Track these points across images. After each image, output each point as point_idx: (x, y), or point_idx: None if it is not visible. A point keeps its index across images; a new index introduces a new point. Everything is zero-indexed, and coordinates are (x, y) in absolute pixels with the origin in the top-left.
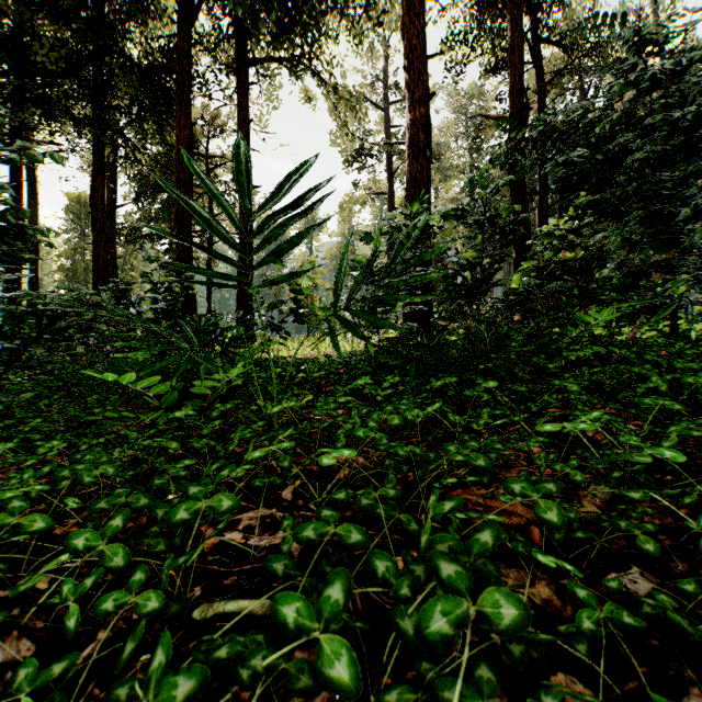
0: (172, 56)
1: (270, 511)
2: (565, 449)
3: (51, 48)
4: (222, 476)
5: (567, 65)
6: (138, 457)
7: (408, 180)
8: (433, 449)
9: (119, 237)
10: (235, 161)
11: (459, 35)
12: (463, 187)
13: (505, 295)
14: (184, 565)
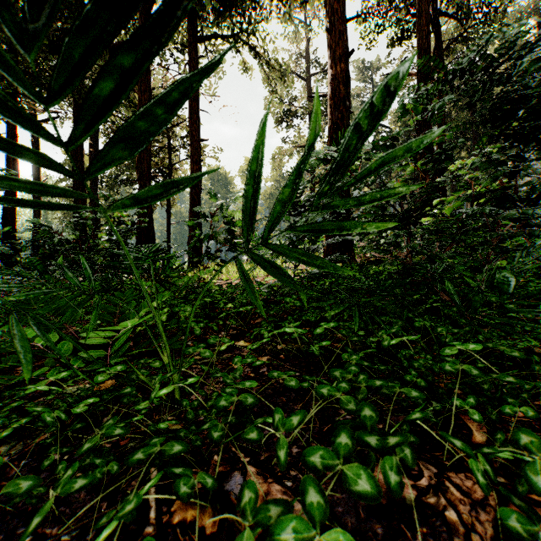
0: None
1: None
2: None
3: None
4: None
5: (462, 33)
6: None
7: (330, 127)
8: (408, 472)
9: (101, 183)
10: None
11: (371, 9)
12: (396, 111)
13: (438, 225)
14: None
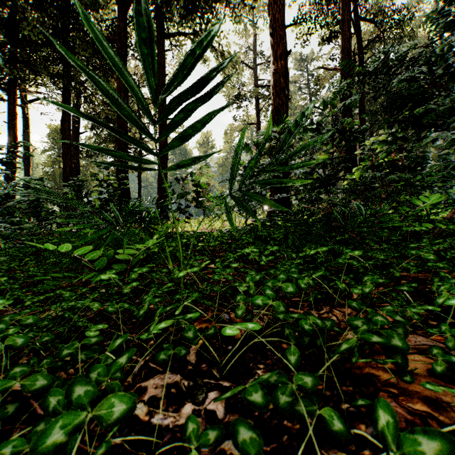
0: (114, 32)
1: (175, 378)
2: (449, 316)
3: (34, 27)
4: (118, 365)
5: (378, 35)
6: (65, 316)
7: (273, 110)
8: (315, 309)
9: (81, 153)
10: (137, 25)
11: (305, 15)
12: (320, 105)
13: (350, 186)
14: (83, 451)
